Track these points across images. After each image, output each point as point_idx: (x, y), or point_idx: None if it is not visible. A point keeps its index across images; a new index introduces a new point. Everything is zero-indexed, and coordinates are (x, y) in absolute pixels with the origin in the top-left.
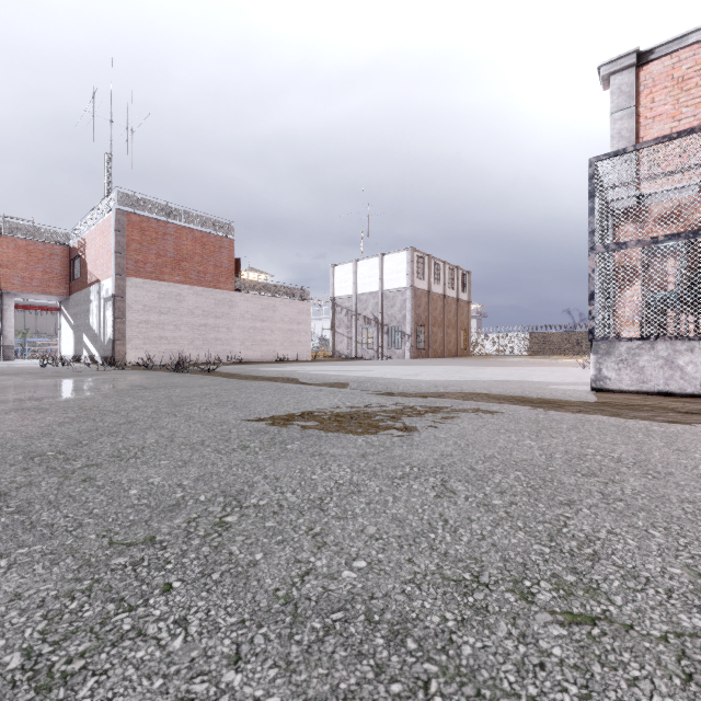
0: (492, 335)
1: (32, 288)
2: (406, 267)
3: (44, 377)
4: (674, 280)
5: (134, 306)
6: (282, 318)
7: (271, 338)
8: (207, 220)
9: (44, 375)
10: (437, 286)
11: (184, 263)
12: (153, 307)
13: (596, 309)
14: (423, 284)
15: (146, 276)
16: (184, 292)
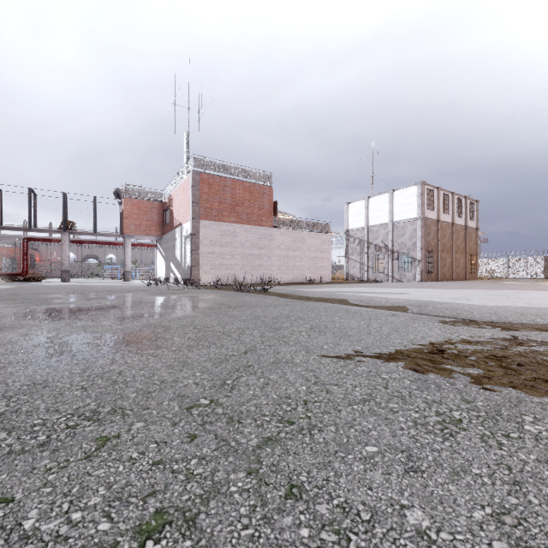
0: (500, 260)
1: (141, 232)
2: (416, 200)
3: (153, 294)
4: None
5: (204, 241)
6: (308, 247)
7: (300, 264)
8: (253, 173)
9: (152, 292)
10: (446, 215)
11: (237, 207)
12: (217, 241)
13: None
14: (432, 214)
15: (212, 219)
16: (237, 230)
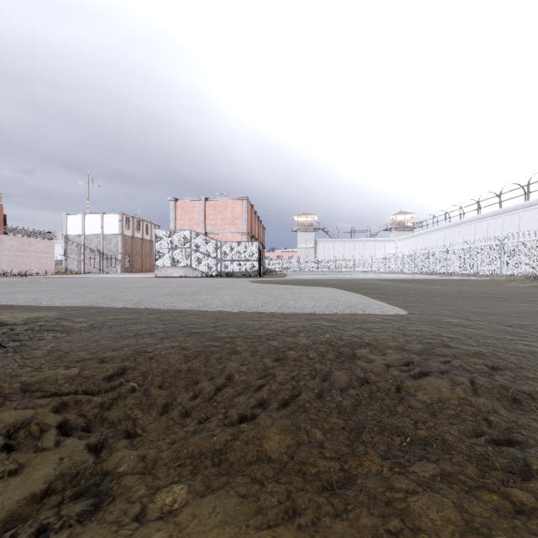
0: None
1: None
2: (119, 223)
3: None
4: (167, 256)
5: None
6: (35, 250)
7: (28, 262)
8: None
9: None
10: (138, 233)
11: None
12: None
13: (155, 260)
14: (129, 232)
15: None
16: None
